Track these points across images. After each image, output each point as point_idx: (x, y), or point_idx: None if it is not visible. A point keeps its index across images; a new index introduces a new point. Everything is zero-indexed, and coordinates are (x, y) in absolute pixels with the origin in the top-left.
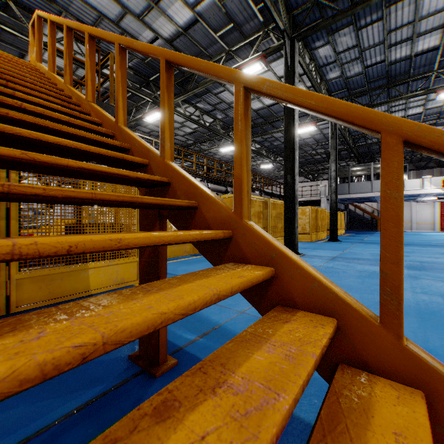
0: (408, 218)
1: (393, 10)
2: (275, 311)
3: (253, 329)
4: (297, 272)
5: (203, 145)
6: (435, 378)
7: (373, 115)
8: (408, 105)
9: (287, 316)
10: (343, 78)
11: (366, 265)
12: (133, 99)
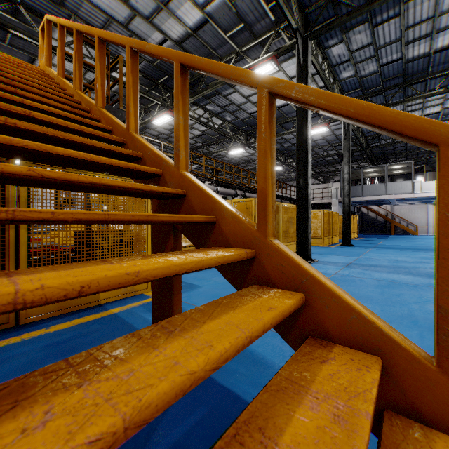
0: (424, 221)
1: (411, 6)
2: (308, 345)
3: (288, 373)
4: (332, 300)
5: (212, 147)
6: None
7: (428, 125)
8: (426, 104)
9: (323, 352)
10: (356, 77)
11: (384, 273)
12: (142, 102)
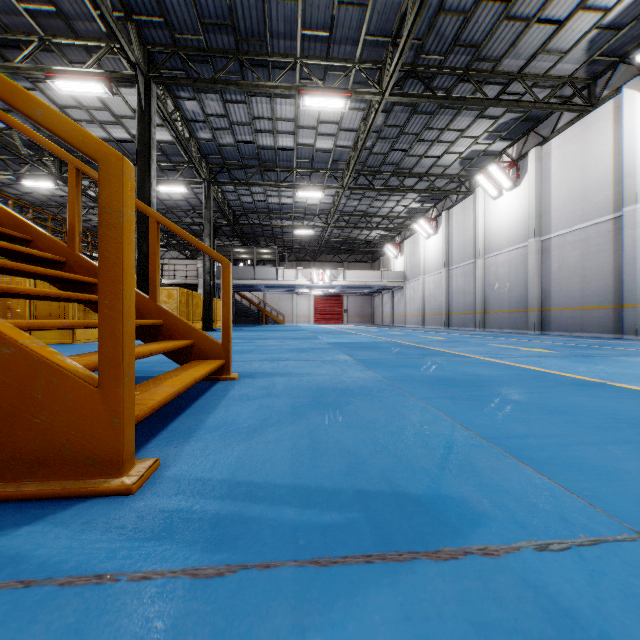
0: (291, 310)
1: (254, 100)
2: None
3: None
4: None
5: None
6: (167, 313)
7: (146, 208)
8: (281, 194)
9: None
10: (215, 143)
11: None
12: None
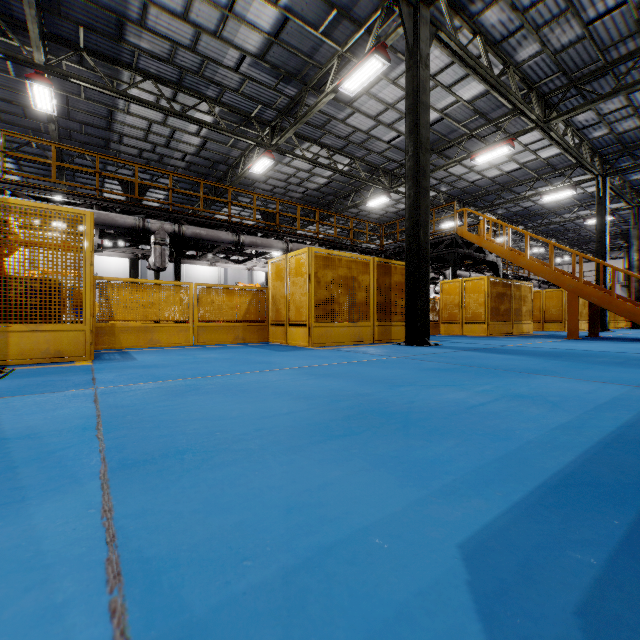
0: None
1: None
2: None
3: None
4: None
5: None
6: None
7: None
8: None
9: None
10: None
11: None
12: None
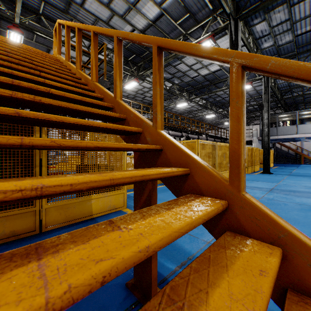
0: None
1: None
2: (292, 303)
3: None
4: None
5: (164, 102)
6: None
7: None
8: None
9: None
10: (275, 46)
11: (303, 198)
12: None
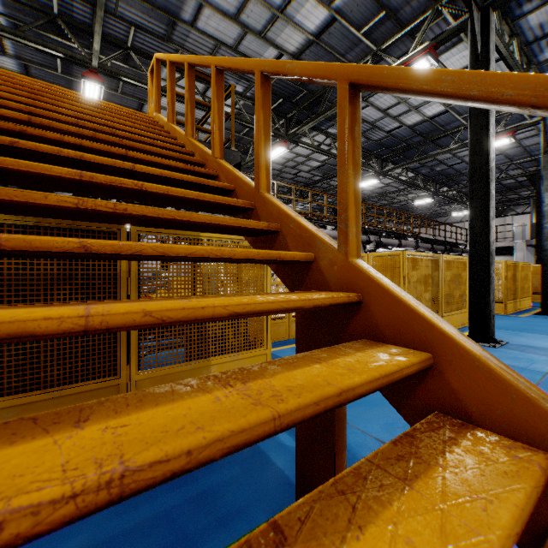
0: None
1: None
2: None
3: None
4: None
5: (333, 180)
6: None
7: None
8: None
9: None
10: None
11: None
12: (251, 135)
